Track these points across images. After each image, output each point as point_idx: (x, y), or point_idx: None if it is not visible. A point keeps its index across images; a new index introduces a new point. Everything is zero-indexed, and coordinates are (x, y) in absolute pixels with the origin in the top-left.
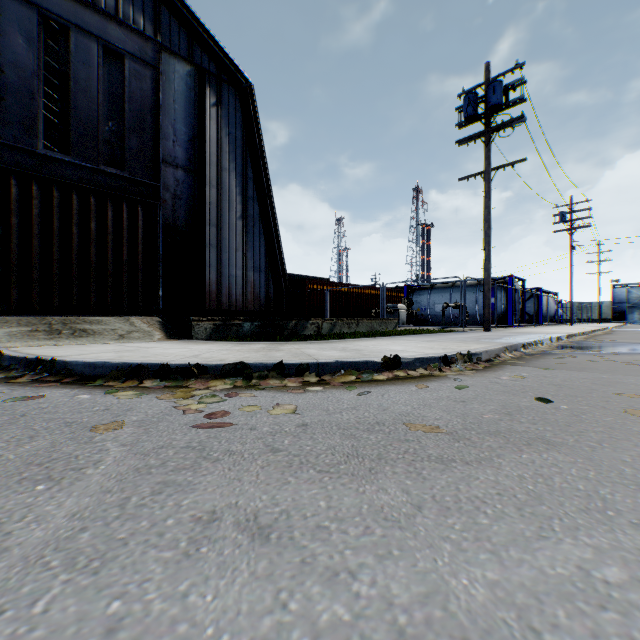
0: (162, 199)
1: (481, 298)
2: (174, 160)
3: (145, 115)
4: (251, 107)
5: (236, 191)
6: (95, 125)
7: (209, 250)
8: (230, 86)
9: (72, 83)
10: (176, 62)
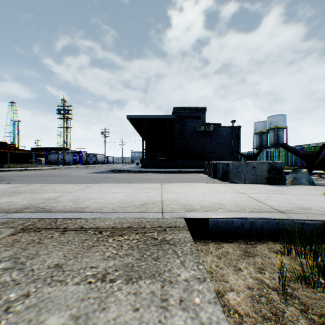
0: None
1: (73, 157)
2: None
3: None
4: None
5: None
6: None
7: None
8: None
9: None
10: None
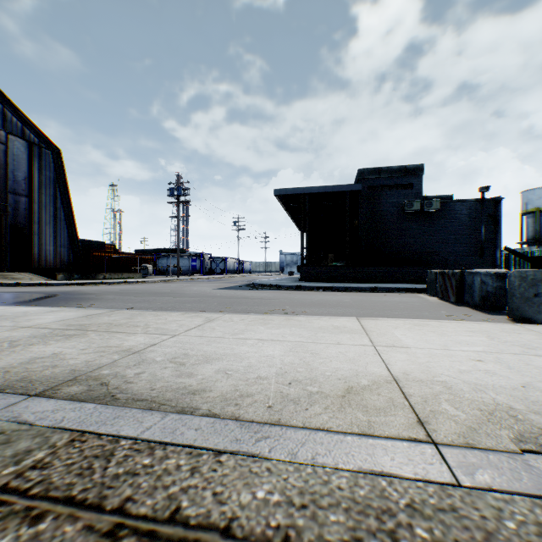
0: (8, 211)
1: (191, 262)
2: (15, 190)
3: None
4: (60, 160)
5: (51, 205)
6: None
7: (35, 237)
8: (47, 149)
9: None
10: (16, 139)
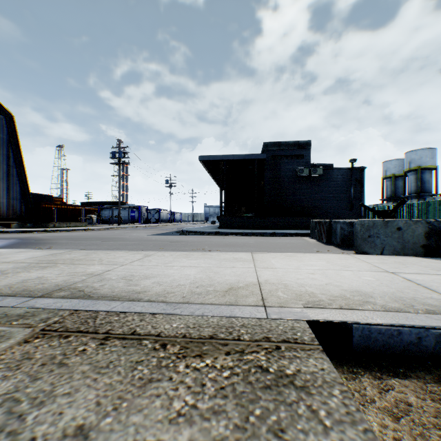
0: None
1: (130, 213)
2: None
3: None
4: (13, 124)
5: (4, 163)
6: None
7: None
8: (1, 115)
9: None
10: None
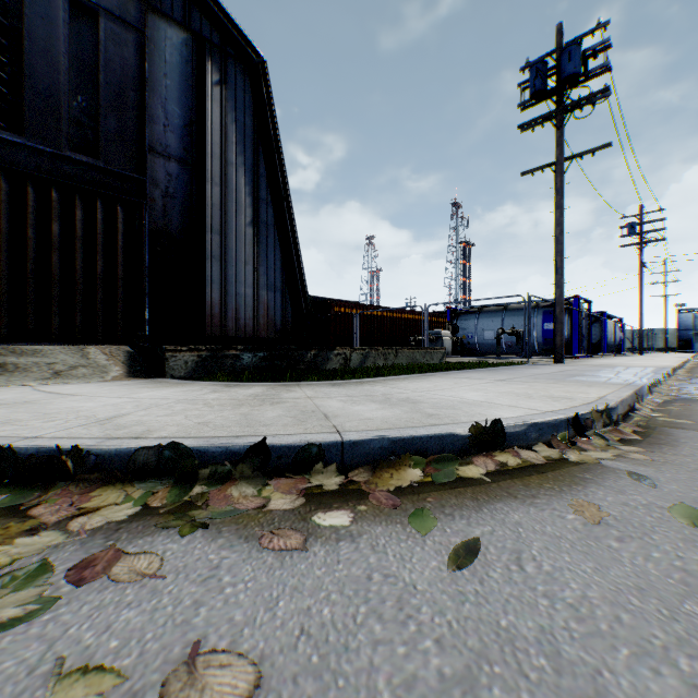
0: (150, 197)
1: (540, 323)
2: (165, 149)
3: (127, 90)
4: (264, 89)
5: (245, 191)
6: (59, 99)
7: (211, 263)
8: (237, 62)
9: (26, 42)
10: (168, 27)
